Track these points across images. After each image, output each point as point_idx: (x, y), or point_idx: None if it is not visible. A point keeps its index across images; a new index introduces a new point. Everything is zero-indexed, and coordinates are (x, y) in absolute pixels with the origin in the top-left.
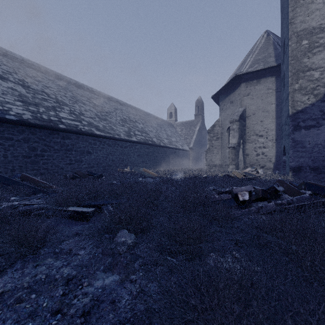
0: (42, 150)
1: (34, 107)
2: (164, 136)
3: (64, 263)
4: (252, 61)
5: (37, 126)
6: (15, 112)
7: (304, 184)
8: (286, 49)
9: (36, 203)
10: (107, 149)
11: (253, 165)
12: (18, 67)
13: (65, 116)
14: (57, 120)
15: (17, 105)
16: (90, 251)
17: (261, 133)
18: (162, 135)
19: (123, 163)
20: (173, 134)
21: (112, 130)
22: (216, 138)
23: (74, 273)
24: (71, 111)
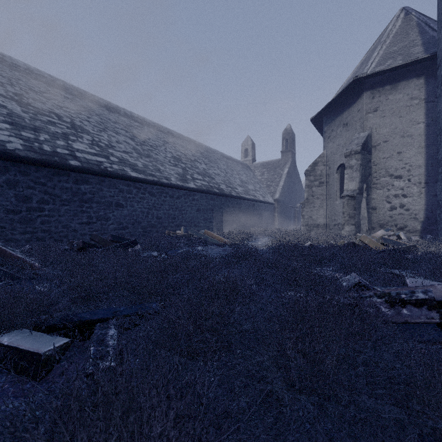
0: (40, 200)
1: (30, 132)
2: (237, 183)
3: None
4: (382, 56)
5: (30, 161)
6: None
7: None
8: None
9: None
10: (149, 200)
11: (385, 226)
12: (17, 78)
13: (83, 147)
14: (67, 153)
15: None
16: None
17: (399, 172)
18: (234, 180)
19: (175, 222)
20: (251, 180)
21: (158, 171)
22: (319, 183)
23: None
24: (94, 142)
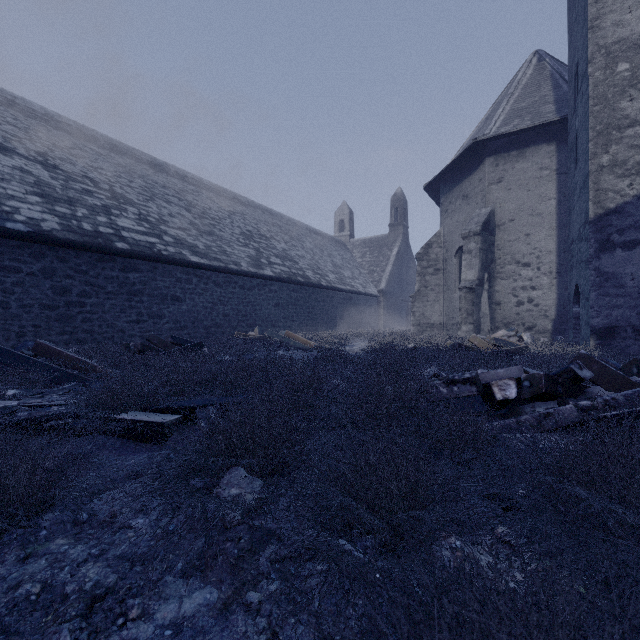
0: (81, 293)
1: (65, 207)
2: (329, 268)
3: (93, 552)
4: (508, 113)
5: (70, 244)
6: (26, 216)
7: (638, 363)
8: (581, 82)
9: (57, 404)
10: (213, 292)
11: (510, 325)
12: (35, 129)
13: (129, 224)
14: (111, 232)
15: (30, 203)
16: (158, 518)
17: (527, 259)
18: (325, 265)
19: (246, 320)
20: (347, 264)
21: (225, 254)
22: (434, 270)
23: (111, 580)
24: (142, 217)
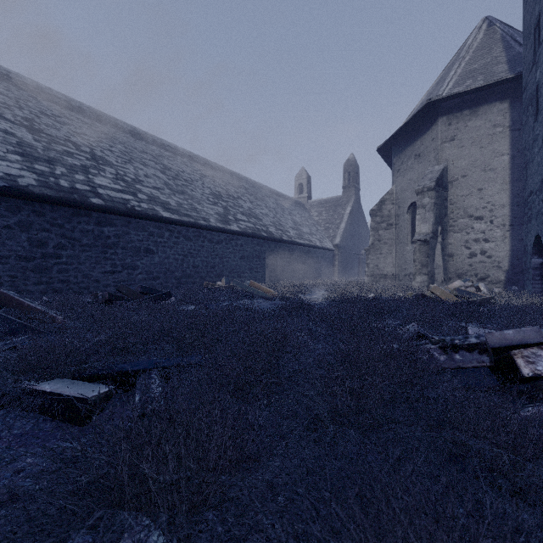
0: (57, 245)
1: (44, 165)
2: (289, 224)
3: None
4: (460, 75)
5: (46, 199)
6: (4, 172)
7: None
8: None
9: None
10: (184, 245)
11: (463, 276)
12: (26, 99)
13: (106, 183)
14: (87, 189)
15: (9, 161)
16: None
17: (480, 212)
18: (286, 222)
19: (214, 271)
20: (305, 221)
21: (195, 210)
22: (387, 225)
23: None
24: (119, 176)
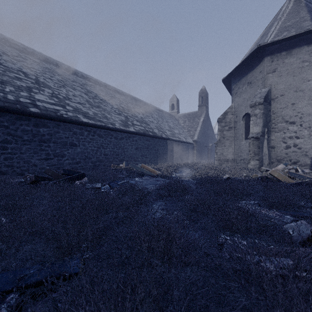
0: (3, 140)
1: None
2: (166, 128)
3: None
4: (279, 29)
5: None
6: None
7: None
8: None
9: None
10: (98, 141)
11: (281, 161)
12: None
13: (43, 98)
14: (28, 102)
15: None
16: None
17: (293, 119)
18: (164, 126)
19: (118, 157)
20: (176, 126)
21: (106, 118)
22: (228, 128)
23: None
24: (54, 95)
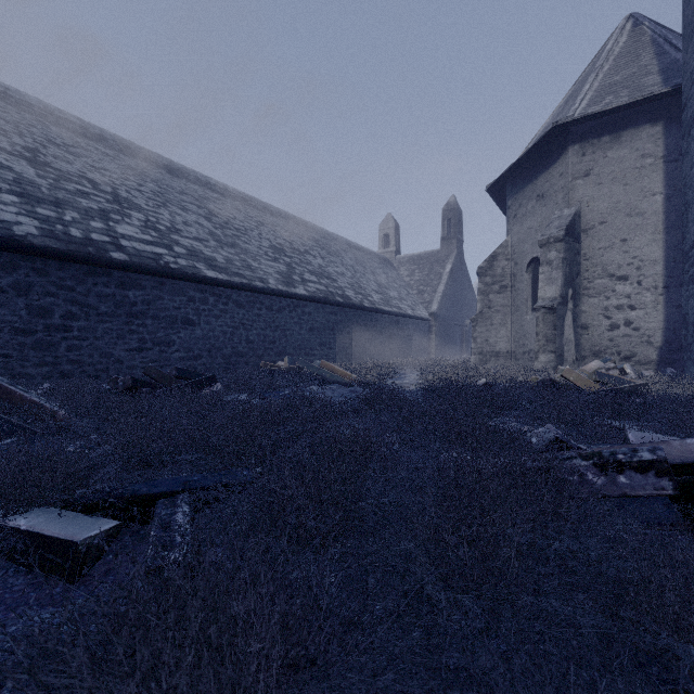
0: (66, 314)
1: (50, 209)
2: (372, 287)
3: None
4: (597, 90)
5: (50, 253)
6: None
7: None
8: None
9: None
10: (234, 314)
11: (601, 354)
12: (28, 123)
13: (132, 232)
14: (107, 240)
15: (3, 203)
16: None
17: (624, 270)
18: (368, 283)
19: (274, 348)
20: (393, 283)
21: (249, 269)
22: (499, 287)
23: None
24: (149, 224)
